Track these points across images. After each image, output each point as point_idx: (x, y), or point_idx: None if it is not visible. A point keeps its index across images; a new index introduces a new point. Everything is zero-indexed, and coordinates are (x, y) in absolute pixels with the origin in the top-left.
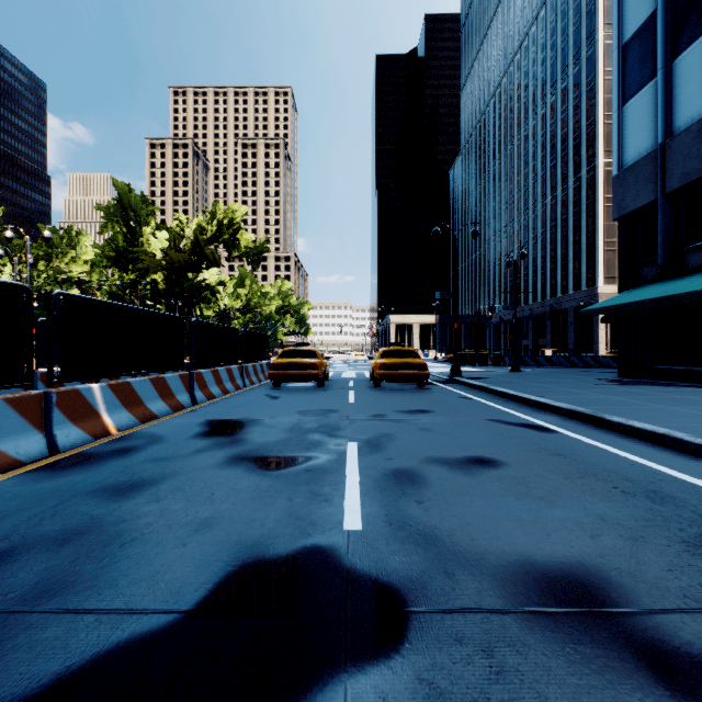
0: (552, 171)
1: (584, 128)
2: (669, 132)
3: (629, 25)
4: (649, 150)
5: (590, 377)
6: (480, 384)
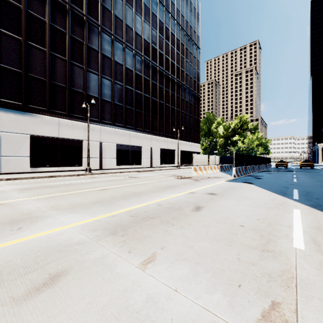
0: None
1: None
2: None
3: None
4: None
5: None
6: None
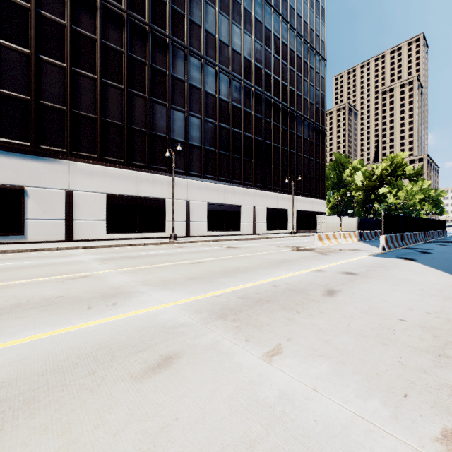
0: None
1: None
2: None
3: None
4: None
5: None
6: None
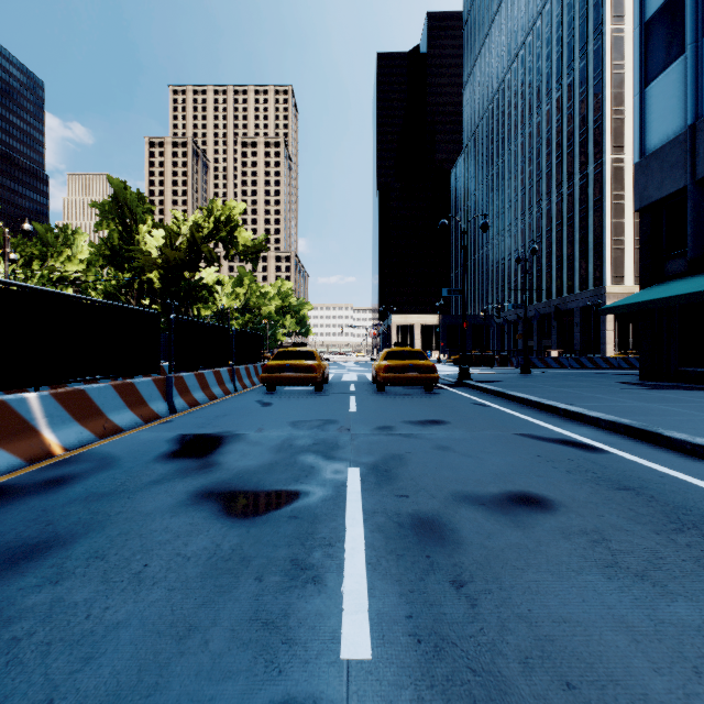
0: (557, 168)
1: (590, 124)
2: (700, 112)
3: None
4: (676, 134)
5: (610, 380)
6: (495, 388)
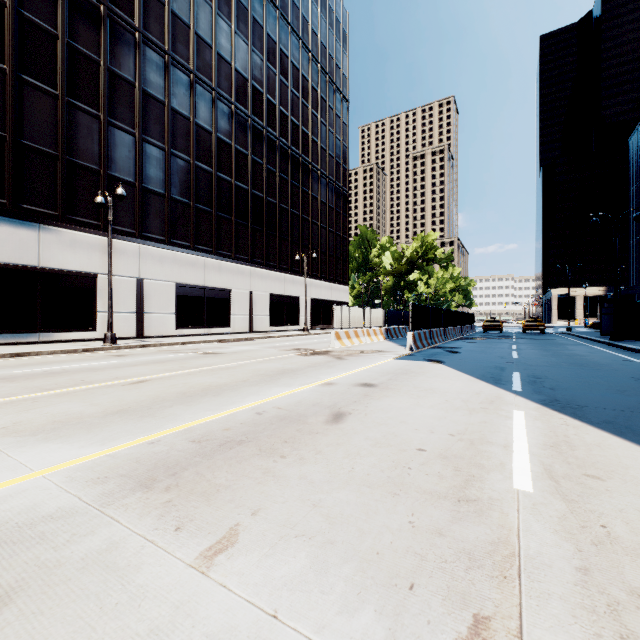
0: None
1: None
2: None
3: None
4: None
5: None
6: (568, 332)
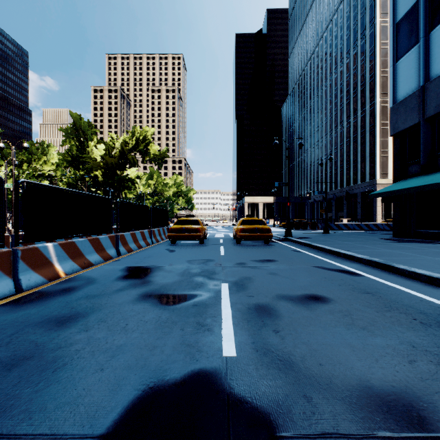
0: (347, 106)
1: (367, 79)
2: (427, 78)
3: (400, 10)
4: (414, 90)
5: (375, 237)
6: (305, 242)
